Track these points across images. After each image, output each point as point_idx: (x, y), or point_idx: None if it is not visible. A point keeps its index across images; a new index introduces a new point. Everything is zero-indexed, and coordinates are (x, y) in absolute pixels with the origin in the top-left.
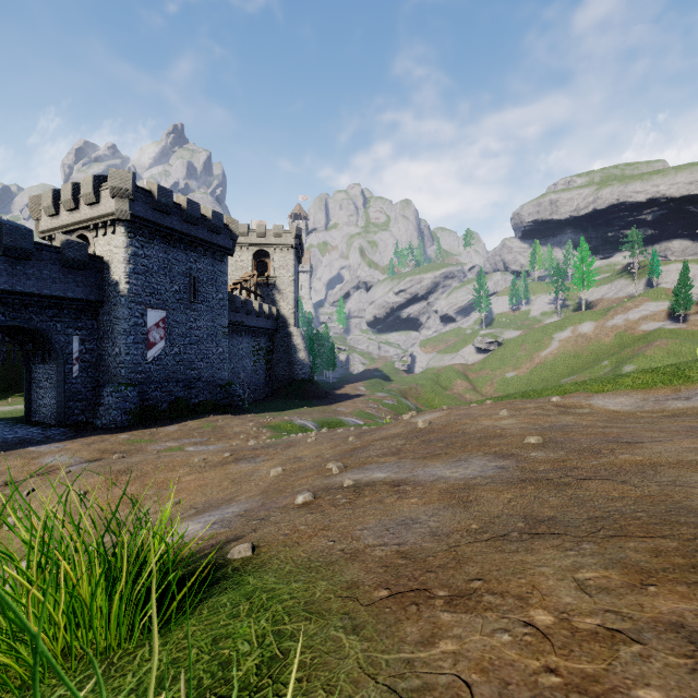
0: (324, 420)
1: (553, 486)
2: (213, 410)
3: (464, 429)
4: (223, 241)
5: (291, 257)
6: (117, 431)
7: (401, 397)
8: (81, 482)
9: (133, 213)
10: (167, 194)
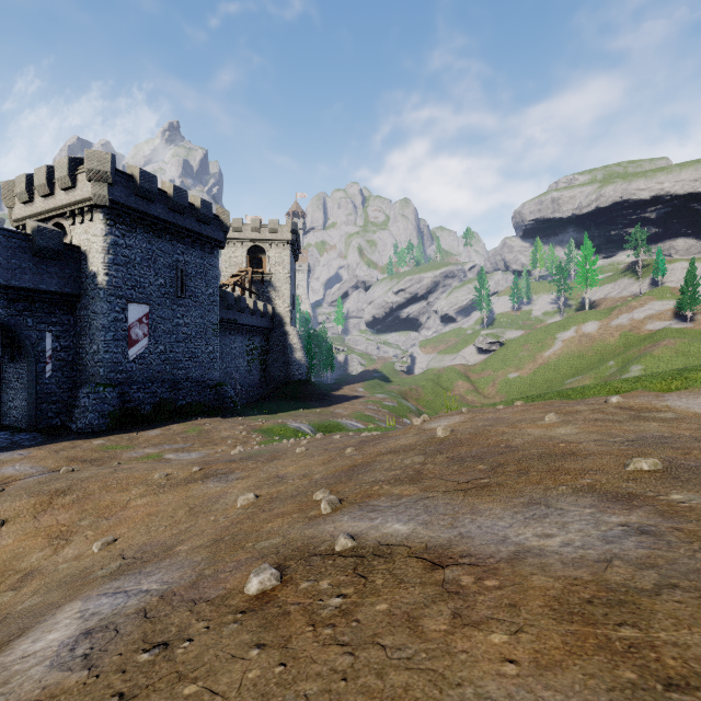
0: (321, 423)
1: None
2: (201, 413)
3: (505, 440)
4: (213, 232)
5: (287, 254)
6: (92, 436)
7: (402, 398)
8: (2, 507)
9: (112, 198)
10: (150, 179)
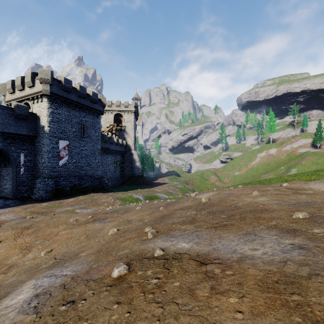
0: (148, 195)
1: None
2: (93, 190)
3: (234, 204)
4: (98, 107)
5: (132, 117)
6: (42, 201)
7: (185, 184)
8: None
9: (51, 91)
10: (69, 82)
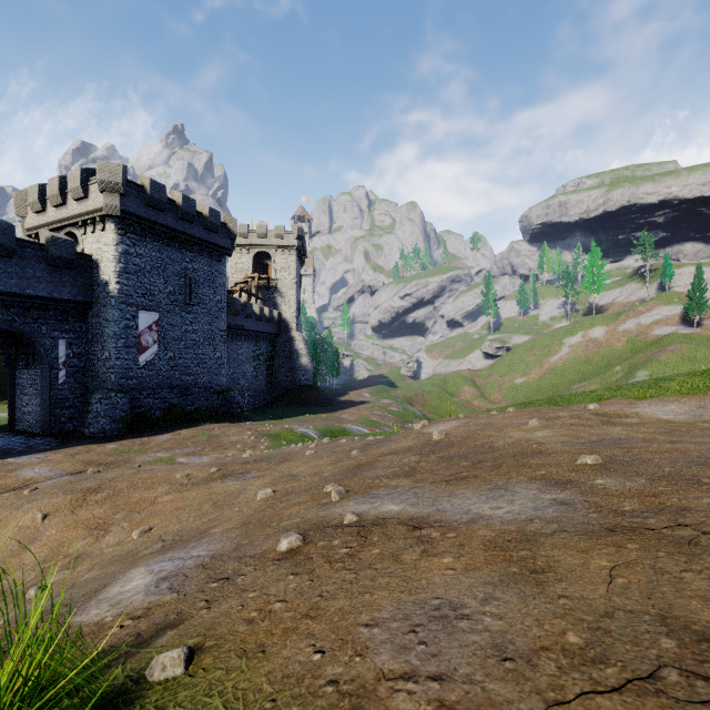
0: (327, 428)
1: (672, 546)
2: (210, 418)
3: (490, 442)
4: (220, 240)
5: (293, 259)
6: (105, 440)
7: (407, 404)
8: (42, 503)
9: (124, 208)
10: (160, 189)
